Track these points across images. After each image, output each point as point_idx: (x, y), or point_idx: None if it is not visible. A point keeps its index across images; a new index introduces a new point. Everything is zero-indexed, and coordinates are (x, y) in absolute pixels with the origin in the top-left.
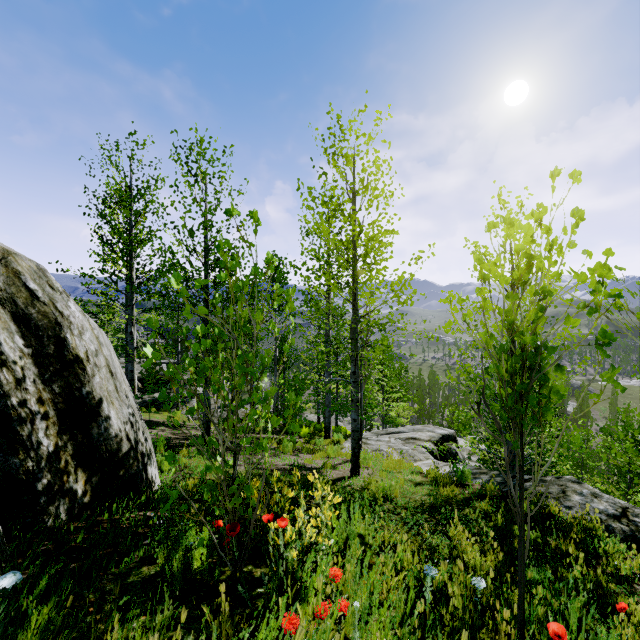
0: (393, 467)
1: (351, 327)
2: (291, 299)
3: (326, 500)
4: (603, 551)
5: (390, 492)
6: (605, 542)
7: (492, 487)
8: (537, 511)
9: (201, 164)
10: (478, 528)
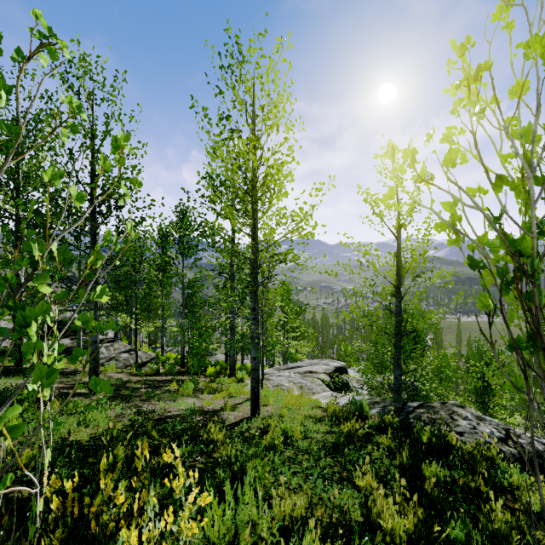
0: (293, 403)
1: (251, 261)
2: (122, 153)
3: (191, 494)
4: (508, 483)
5: (291, 435)
6: (508, 473)
7: (391, 419)
8: (439, 443)
9: (83, 79)
10: (384, 469)
